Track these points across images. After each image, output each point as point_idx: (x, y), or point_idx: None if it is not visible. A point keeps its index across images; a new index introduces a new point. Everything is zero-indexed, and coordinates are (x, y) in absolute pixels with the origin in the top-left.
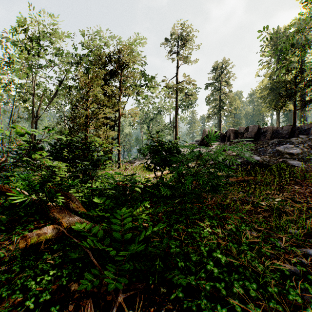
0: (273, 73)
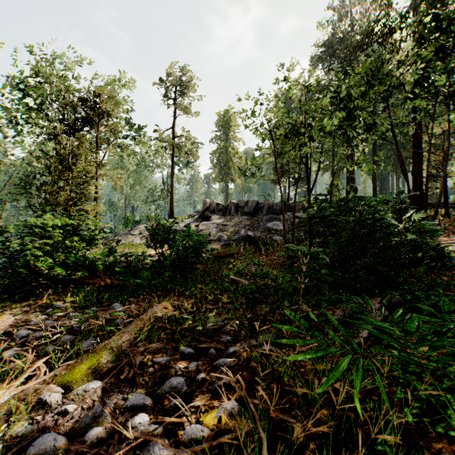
0: None
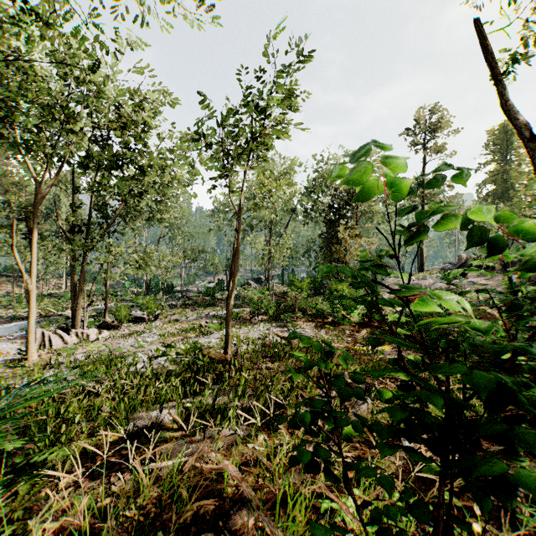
0: None
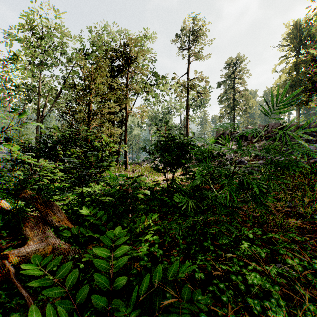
0: (292, 68)
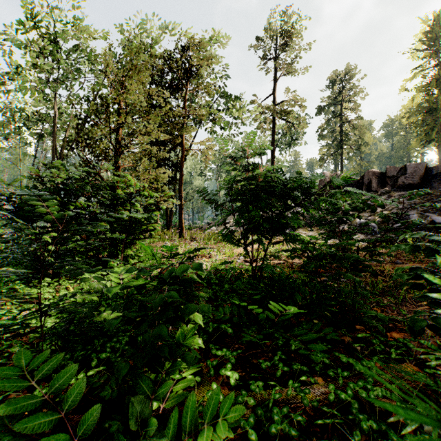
0: (432, 84)
